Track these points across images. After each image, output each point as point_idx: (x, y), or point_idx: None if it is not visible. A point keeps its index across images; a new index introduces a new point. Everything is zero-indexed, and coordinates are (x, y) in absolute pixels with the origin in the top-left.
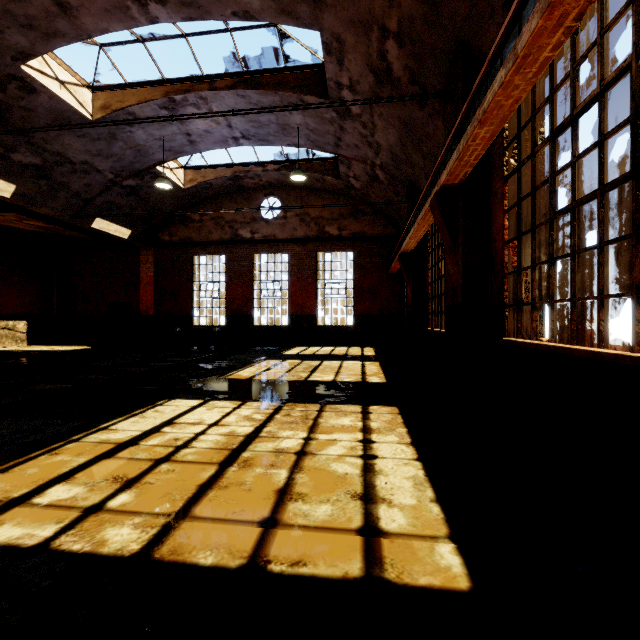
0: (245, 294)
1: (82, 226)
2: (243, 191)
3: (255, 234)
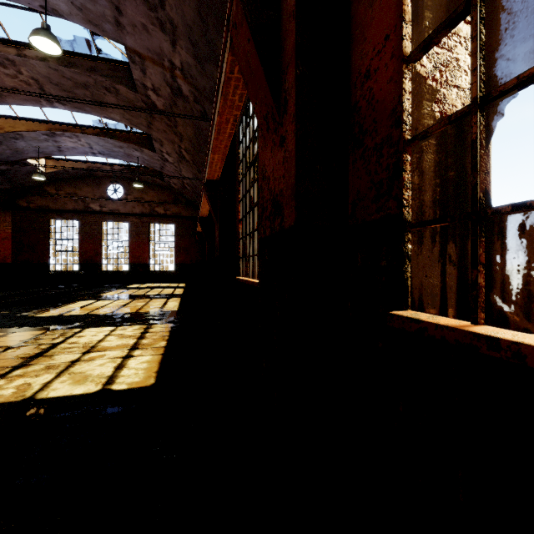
0: (95, 249)
1: None
2: (93, 177)
3: (103, 208)
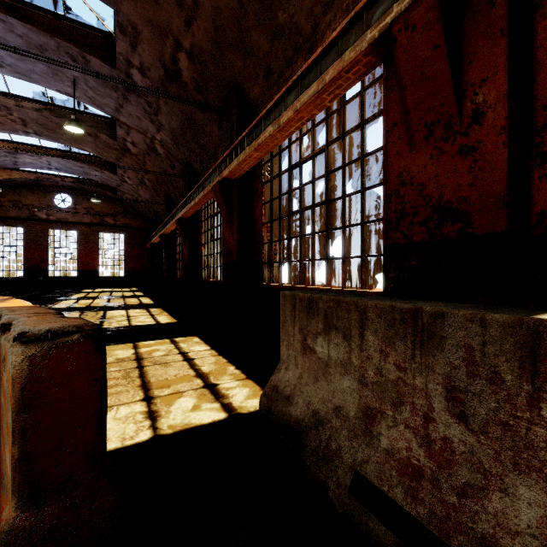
0: (41, 256)
1: None
2: (40, 186)
3: (50, 216)
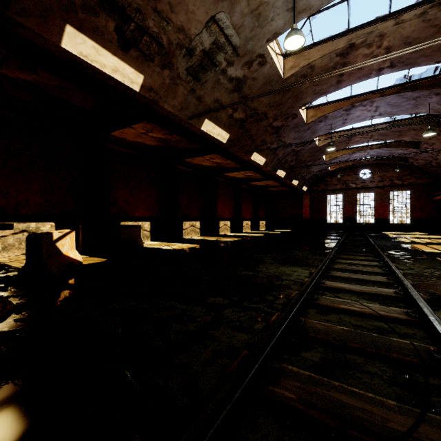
0: (352, 210)
1: (298, 189)
2: (351, 168)
3: (357, 185)
